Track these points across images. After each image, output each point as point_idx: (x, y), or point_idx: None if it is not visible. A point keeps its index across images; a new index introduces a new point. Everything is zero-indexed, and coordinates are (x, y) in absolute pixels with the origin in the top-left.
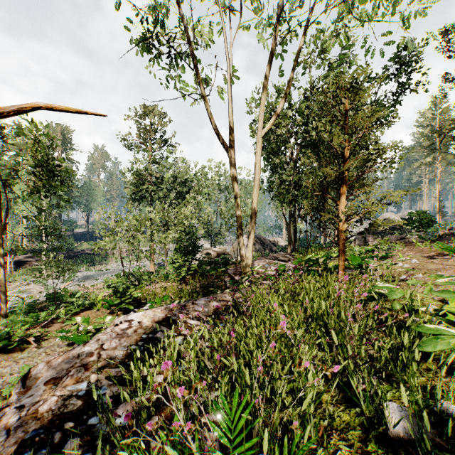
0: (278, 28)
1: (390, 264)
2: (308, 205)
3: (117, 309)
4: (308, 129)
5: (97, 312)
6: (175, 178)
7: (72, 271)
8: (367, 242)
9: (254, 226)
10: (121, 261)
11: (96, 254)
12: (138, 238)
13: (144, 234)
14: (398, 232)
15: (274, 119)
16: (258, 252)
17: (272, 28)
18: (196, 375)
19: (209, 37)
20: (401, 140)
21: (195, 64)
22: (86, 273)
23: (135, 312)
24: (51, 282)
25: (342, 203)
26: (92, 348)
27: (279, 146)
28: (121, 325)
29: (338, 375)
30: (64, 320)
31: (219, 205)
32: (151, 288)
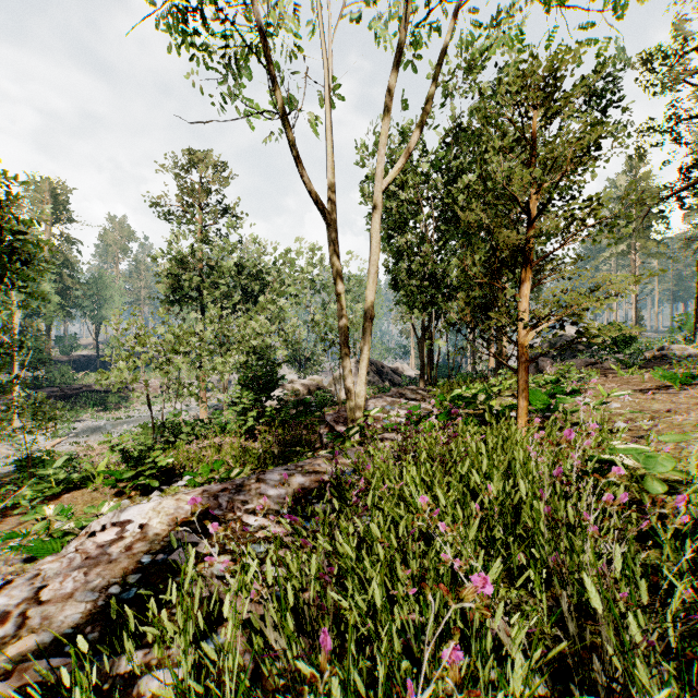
0: (409, 6)
1: (598, 403)
2: (467, 300)
3: (131, 487)
4: (452, 191)
5: (93, 493)
6: (241, 268)
7: (62, 421)
8: (541, 369)
9: (368, 341)
10: (149, 403)
11: (110, 391)
12: (177, 364)
13: (187, 358)
14: (582, 355)
15: (403, 161)
16: (373, 385)
17: (398, 16)
18: (246, 662)
19: (293, 22)
20: (633, 181)
21: (268, 60)
22: (92, 423)
23: (162, 491)
24: (29, 439)
25: (523, 297)
26: (13, 599)
27: (407, 217)
28: (100, 534)
29: (599, 689)
30: (27, 511)
31: (312, 313)
32: (195, 448)
